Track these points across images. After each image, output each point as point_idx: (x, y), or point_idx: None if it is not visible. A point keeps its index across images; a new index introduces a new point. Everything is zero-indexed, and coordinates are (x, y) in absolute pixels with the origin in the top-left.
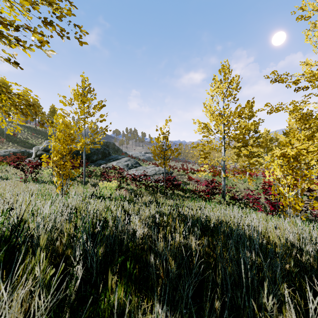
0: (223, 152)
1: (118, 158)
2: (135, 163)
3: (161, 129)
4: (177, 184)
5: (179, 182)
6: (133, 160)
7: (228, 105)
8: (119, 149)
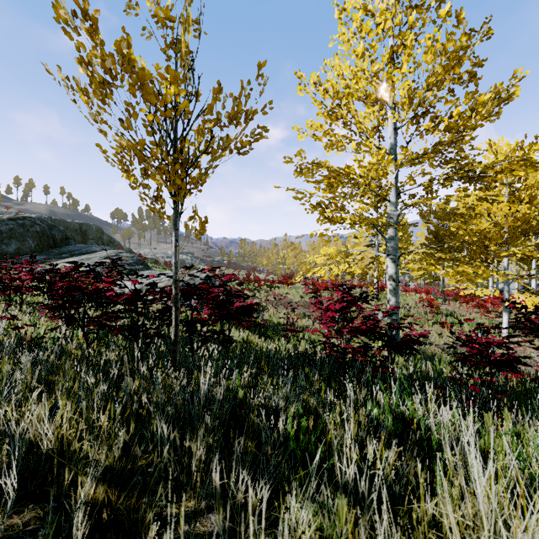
0: (394, 197)
1: (88, 250)
2: (134, 263)
3: (157, 2)
4: (242, 308)
5: (246, 303)
6: (129, 255)
7: (424, 22)
8: (113, 242)
